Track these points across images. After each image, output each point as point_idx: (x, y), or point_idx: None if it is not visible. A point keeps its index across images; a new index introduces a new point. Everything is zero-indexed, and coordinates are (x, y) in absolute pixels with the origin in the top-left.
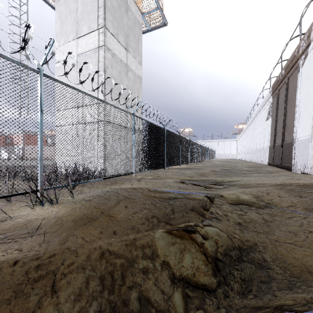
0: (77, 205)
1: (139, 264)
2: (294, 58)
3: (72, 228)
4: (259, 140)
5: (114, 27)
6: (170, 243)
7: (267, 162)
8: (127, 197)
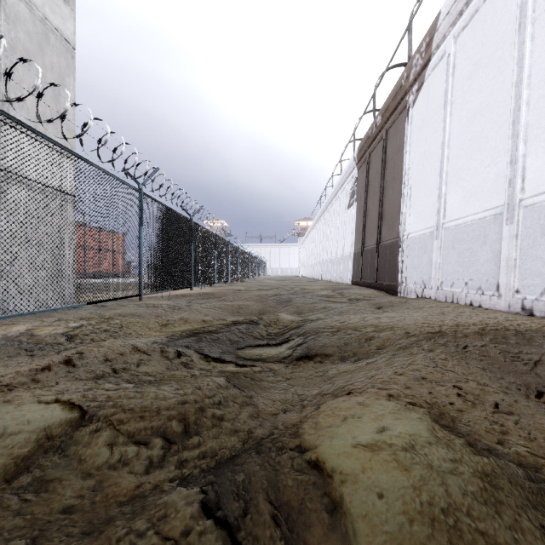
0: None
1: None
2: (400, 91)
3: None
4: (337, 243)
5: None
6: None
7: (351, 279)
8: None
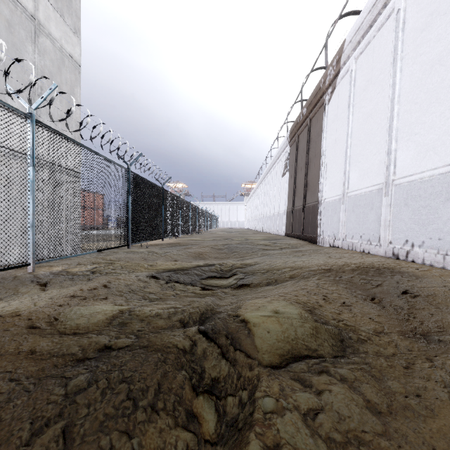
0: None
1: None
2: (319, 91)
3: None
4: (274, 203)
5: None
6: None
7: (284, 231)
8: None
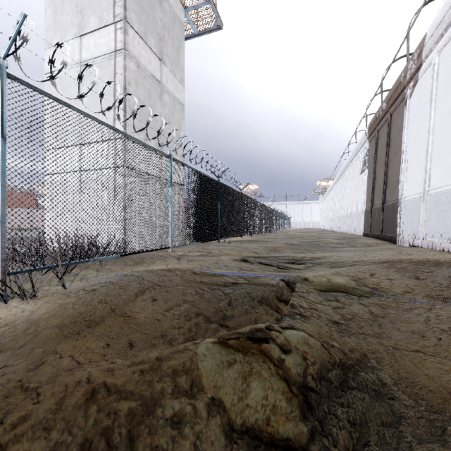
0: (69, 299)
1: (166, 408)
2: (400, 86)
3: (55, 340)
4: (351, 202)
5: (141, 22)
6: (226, 363)
7: (362, 231)
8: (157, 284)
